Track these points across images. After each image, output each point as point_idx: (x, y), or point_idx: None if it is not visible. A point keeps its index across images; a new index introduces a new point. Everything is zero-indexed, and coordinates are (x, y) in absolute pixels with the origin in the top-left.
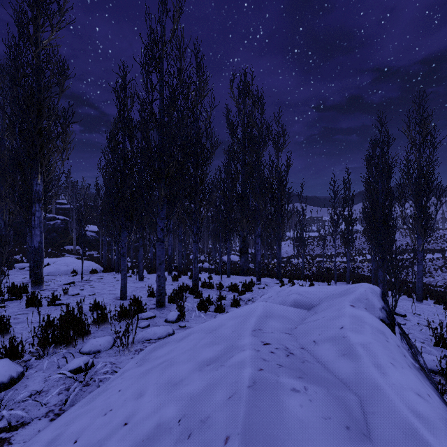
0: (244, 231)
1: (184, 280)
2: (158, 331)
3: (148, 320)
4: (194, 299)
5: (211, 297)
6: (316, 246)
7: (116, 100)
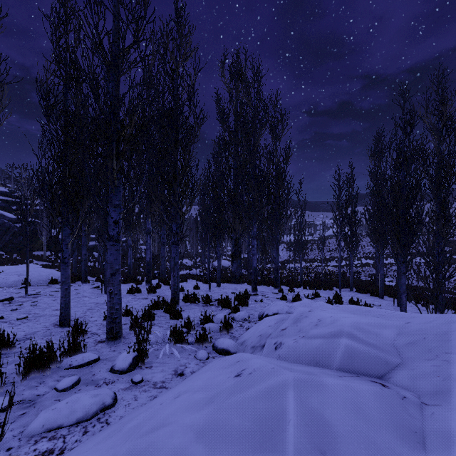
0: (237, 233)
1: (163, 291)
2: (80, 405)
3: (81, 370)
4: (170, 322)
5: (194, 317)
6: (310, 250)
7: (52, 34)
